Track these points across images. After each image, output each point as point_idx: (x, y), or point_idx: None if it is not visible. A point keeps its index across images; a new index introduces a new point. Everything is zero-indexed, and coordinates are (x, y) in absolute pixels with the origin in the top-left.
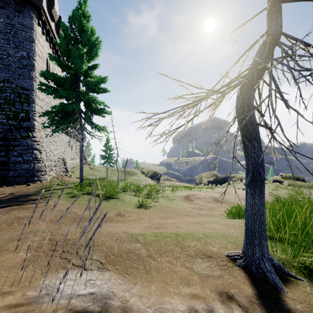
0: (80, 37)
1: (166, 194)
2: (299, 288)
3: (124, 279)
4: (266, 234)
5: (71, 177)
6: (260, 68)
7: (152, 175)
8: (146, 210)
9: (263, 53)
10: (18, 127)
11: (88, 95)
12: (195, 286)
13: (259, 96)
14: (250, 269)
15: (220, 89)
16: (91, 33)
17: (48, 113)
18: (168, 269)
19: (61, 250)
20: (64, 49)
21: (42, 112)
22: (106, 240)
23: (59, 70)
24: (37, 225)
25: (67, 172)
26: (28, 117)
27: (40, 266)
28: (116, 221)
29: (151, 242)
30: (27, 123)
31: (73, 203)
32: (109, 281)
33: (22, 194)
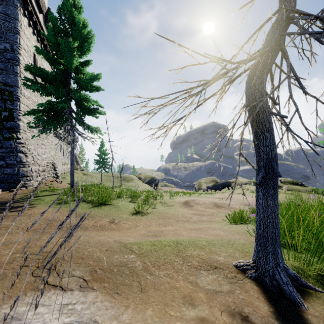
0: (71, 30)
1: (164, 200)
2: (320, 302)
3: (113, 300)
4: (280, 240)
5: (62, 183)
6: (274, 48)
7: (149, 181)
8: (143, 217)
9: (277, 31)
10: (0, 127)
11: (79, 93)
12: (201, 307)
13: (272, 81)
14: (263, 281)
15: (228, 72)
16: (83, 26)
17: (34, 112)
18: (168, 285)
19: (35, 266)
20: (53, 42)
21: (27, 111)
22: (94, 251)
23: (49, 67)
24: (16, 235)
25: (58, 178)
26: (11, 116)
27: (3, 288)
28: (109, 229)
29: (148, 253)
30: (10, 123)
31: (49, 207)
32: (93, 305)
33: (2, 202)
